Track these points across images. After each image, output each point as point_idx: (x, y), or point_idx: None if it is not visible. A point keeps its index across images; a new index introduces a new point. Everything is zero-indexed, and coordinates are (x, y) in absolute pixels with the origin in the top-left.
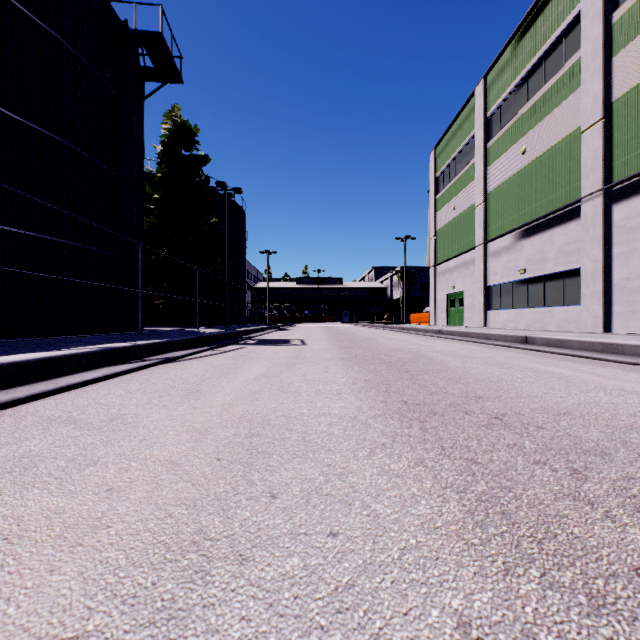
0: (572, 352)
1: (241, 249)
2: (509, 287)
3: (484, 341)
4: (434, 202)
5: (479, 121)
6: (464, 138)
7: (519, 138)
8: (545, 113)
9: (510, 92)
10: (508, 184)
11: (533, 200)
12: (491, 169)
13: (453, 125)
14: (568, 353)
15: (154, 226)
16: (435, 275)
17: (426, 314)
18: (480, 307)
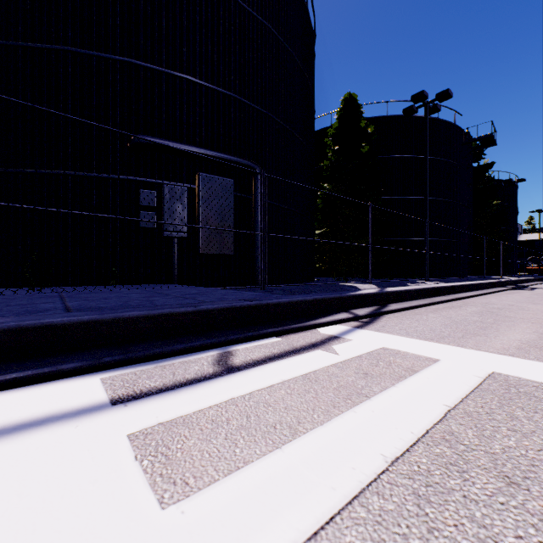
0: None
1: (514, 216)
2: None
3: None
4: None
5: None
6: None
7: None
8: None
9: None
10: None
11: None
12: None
13: None
14: None
15: None
16: None
17: None
18: None
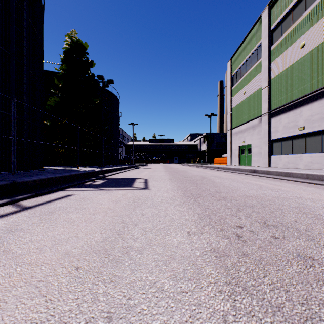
0: None
1: (116, 121)
2: (289, 140)
3: None
4: (230, 91)
5: (264, 34)
6: (252, 48)
7: (298, 37)
8: (323, 13)
9: (290, 8)
10: (288, 70)
11: (312, 78)
12: (274, 63)
13: (244, 42)
14: None
15: (58, 103)
16: (231, 135)
17: (225, 158)
18: (265, 153)
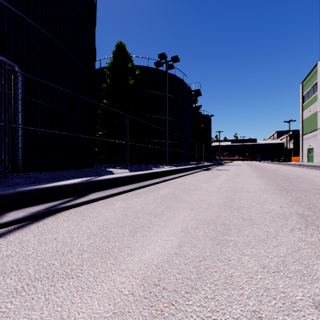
0: (301, 166)
1: (210, 133)
2: None
3: (291, 165)
4: (301, 107)
5: (318, 77)
6: (313, 82)
7: None
8: None
9: None
10: None
11: None
12: None
13: (309, 75)
14: (300, 167)
15: None
16: (302, 140)
17: (298, 157)
18: (319, 154)
